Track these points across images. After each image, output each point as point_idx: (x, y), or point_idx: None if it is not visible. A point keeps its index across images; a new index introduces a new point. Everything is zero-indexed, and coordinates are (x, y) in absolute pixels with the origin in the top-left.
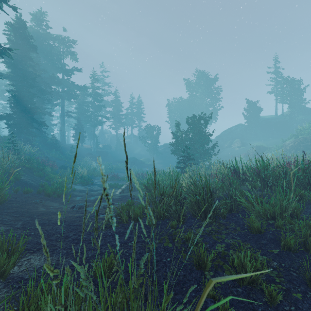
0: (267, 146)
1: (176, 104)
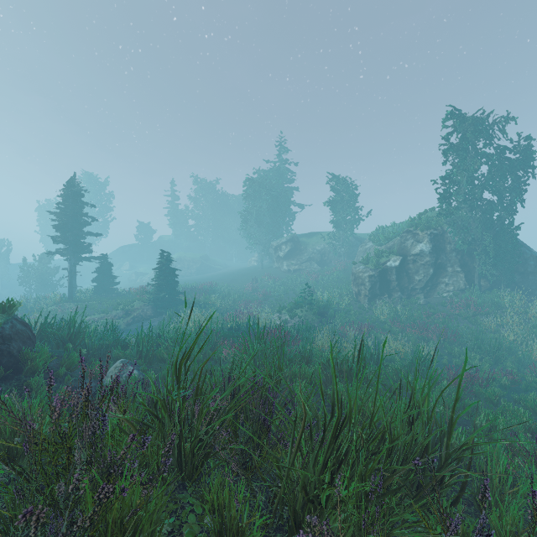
0: (145, 272)
1: (49, 207)
